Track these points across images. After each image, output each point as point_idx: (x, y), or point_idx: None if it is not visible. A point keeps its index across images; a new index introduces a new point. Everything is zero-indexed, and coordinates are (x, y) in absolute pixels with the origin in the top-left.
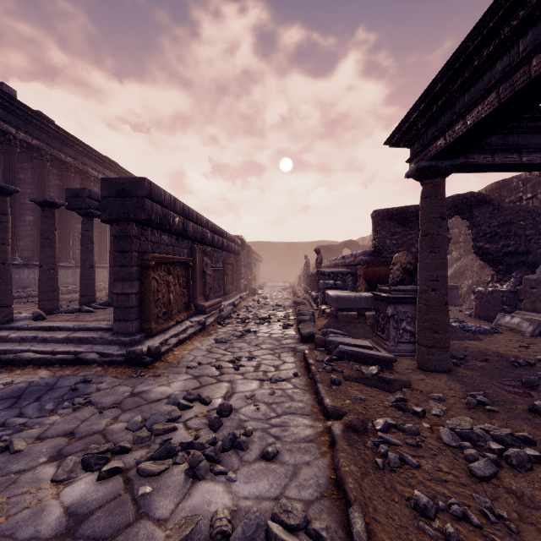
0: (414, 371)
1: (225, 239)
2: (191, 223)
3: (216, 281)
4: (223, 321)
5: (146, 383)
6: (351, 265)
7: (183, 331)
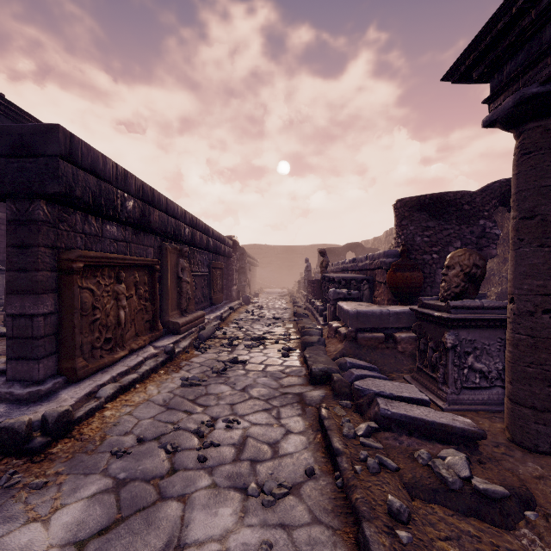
0: (512, 451)
1: (211, 238)
2: (157, 212)
3: (200, 289)
4: (203, 344)
5: (3, 513)
6: (366, 269)
7: (139, 365)
